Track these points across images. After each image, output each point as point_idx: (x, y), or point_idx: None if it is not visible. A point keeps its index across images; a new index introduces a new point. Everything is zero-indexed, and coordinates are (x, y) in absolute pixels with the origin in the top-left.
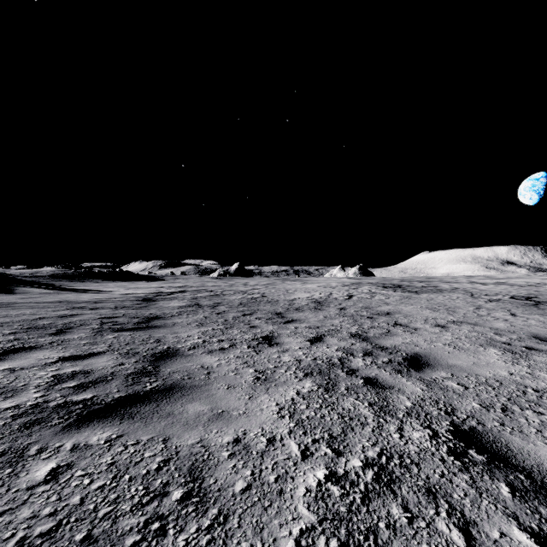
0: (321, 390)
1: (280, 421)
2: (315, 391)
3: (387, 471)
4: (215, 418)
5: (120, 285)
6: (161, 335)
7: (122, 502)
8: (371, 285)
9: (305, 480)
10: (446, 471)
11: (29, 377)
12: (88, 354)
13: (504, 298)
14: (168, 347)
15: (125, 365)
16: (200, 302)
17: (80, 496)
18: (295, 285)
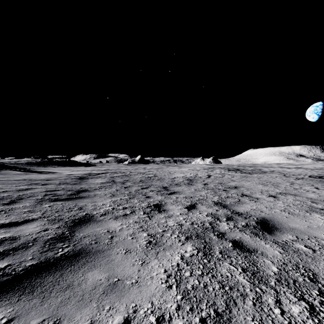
0: (200, 254)
1: (168, 293)
2: (196, 256)
3: None
4: (110, 289)
5: (67, 169)
6: (83, 204)
7: None
8: (221, 169)
9: None
10: None
11: None
12: (23, 221)
13: (305, 177)
14: (86, 213)
15: (48, 230)
16: (115, 180)
17: None
18: (174, 169)
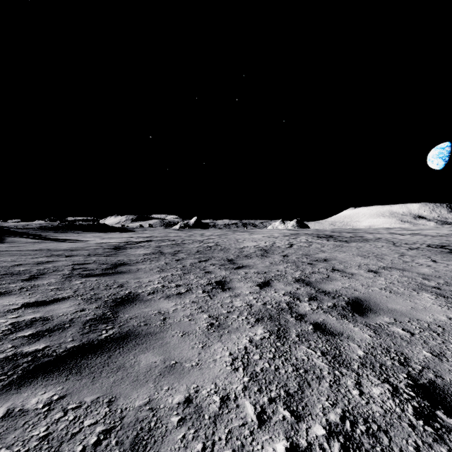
0: (273, 337)
1: (234, 375)
2: (267, 339)
3: (355, 442)
4: (167, 371)
5: (96, 236)
6: (124, 280)
7: None
8: (307, 236)
9: None
10: (420, 441)
11: None
12: (52, 299)
13: (422, 247)
14: (130, 292)
15: (85, 311)
16: (163, 250)
17: None
18: (243, 236)
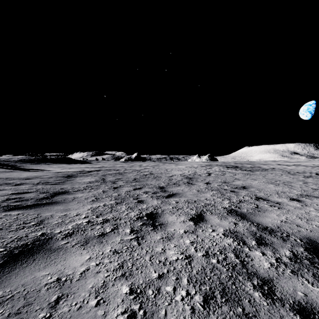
0: None
1: None
2: None
3: None
4: None
5: (60, 166)
6: (49, 214)
7: None
8: (219, 166)
9: None
10: None
11: None
12: None
13: (313, 175)
14: (43, 233)
15: None
16: (106, 178)
17: None
18: (171, 166)
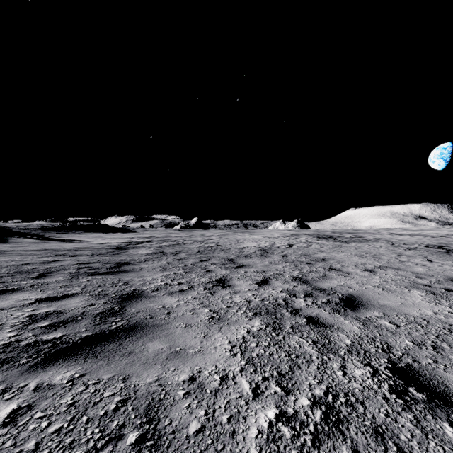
0: (269, 328)
1: (232, 359)
2: (264, 330)
3: (334, 410)
4: (173, 356)
5: (98, 236)
6: (129, 278)
7: (77, 447)
8: (307, 236)
9: (257, 421)
10: (390, 410)
11: (6, 317)
12: (63, 295)
13: (420, 247)
14: (135, 289)
15: (94, 305)
16: (164, 250)
17: (36, 440)
18: (244, 236)
